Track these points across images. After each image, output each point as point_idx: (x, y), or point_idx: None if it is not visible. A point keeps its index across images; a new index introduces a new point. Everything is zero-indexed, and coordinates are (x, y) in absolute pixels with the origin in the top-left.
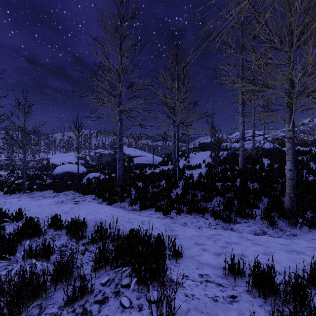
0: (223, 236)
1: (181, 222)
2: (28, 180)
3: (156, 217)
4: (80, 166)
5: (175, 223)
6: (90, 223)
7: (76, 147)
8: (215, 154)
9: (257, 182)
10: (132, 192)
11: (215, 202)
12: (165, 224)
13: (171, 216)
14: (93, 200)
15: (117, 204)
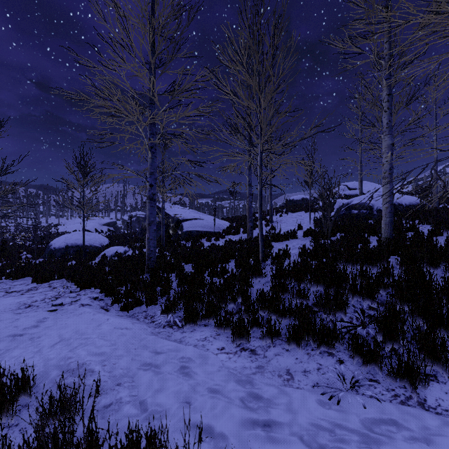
0: (420, 443)
1: (279, 368)
2: (8, 259)
3: (216, 349)
4: (98, 236)
5: (262, 372)
6: (48, 377)
7: (79, 202)
8: (324, 213)
9: (441, 268)
10: (171, 285)
11: (351, 315)
12: (239, 375)
13: (252, 346)
14: (92, 301)
15: (141, 308)
